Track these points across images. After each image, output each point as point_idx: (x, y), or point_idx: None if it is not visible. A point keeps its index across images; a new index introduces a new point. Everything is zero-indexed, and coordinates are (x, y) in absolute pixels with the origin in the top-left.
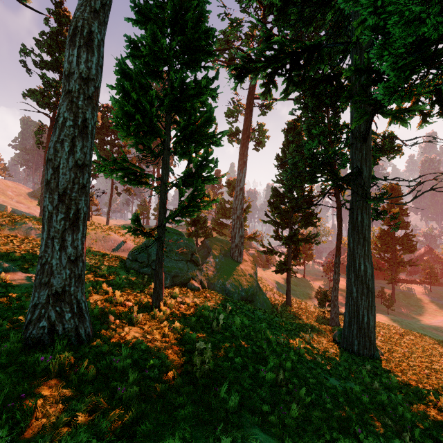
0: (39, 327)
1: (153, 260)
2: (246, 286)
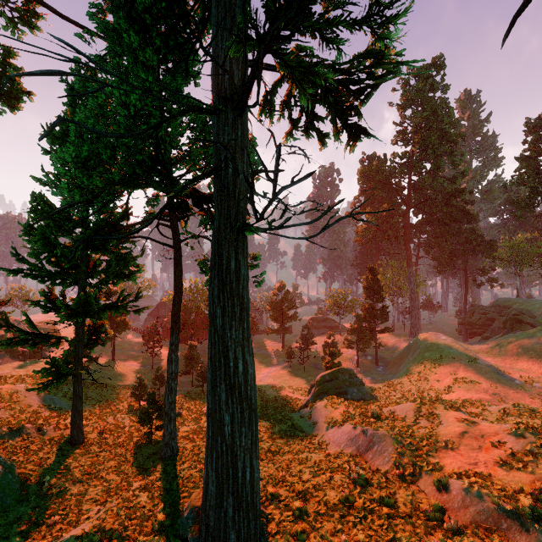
0: None
1: None
2: None
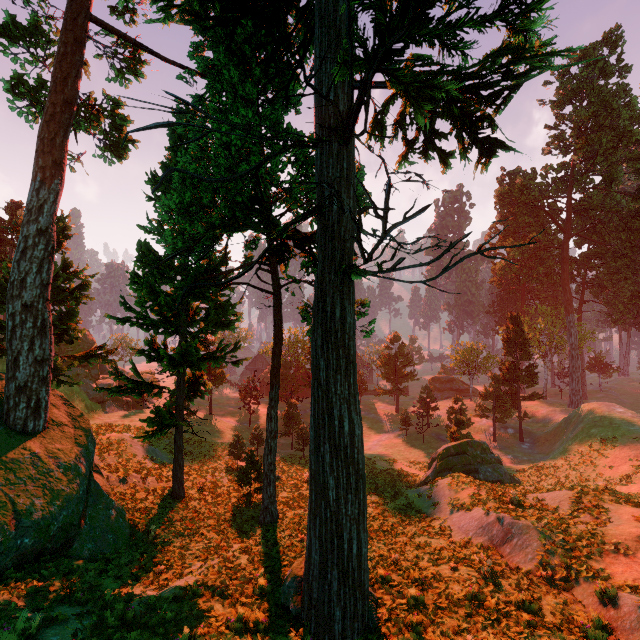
0: None
1: None
2: (41, 512)
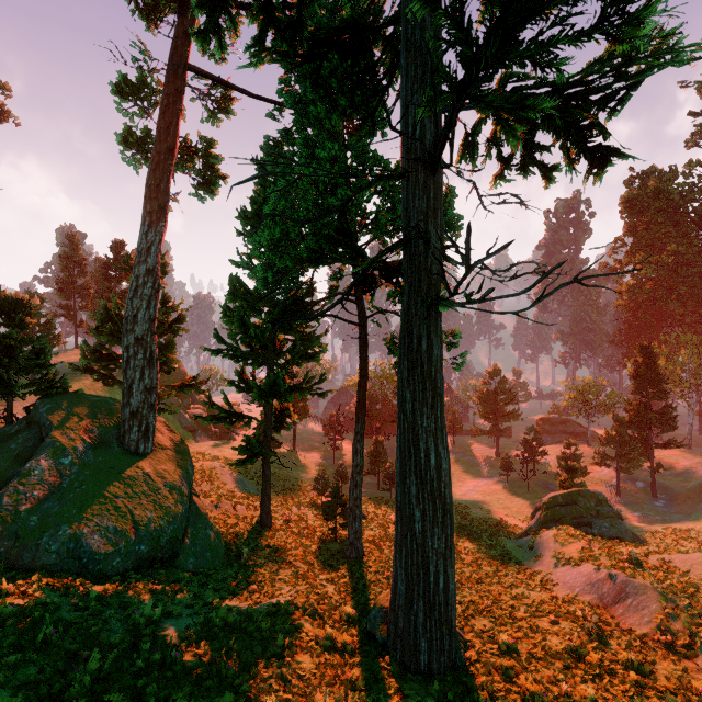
0: None
1: None
2: (153, 524)
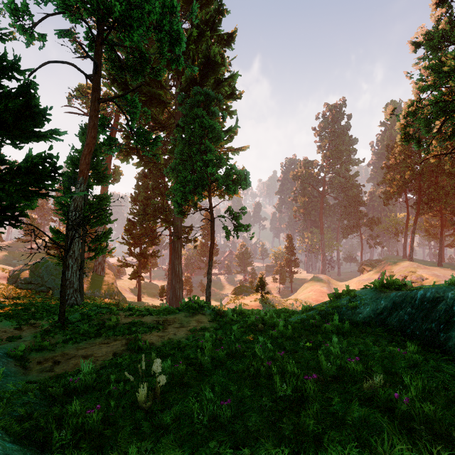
0: (72, 299)
1: (46, 281)
2: (110, 292)
